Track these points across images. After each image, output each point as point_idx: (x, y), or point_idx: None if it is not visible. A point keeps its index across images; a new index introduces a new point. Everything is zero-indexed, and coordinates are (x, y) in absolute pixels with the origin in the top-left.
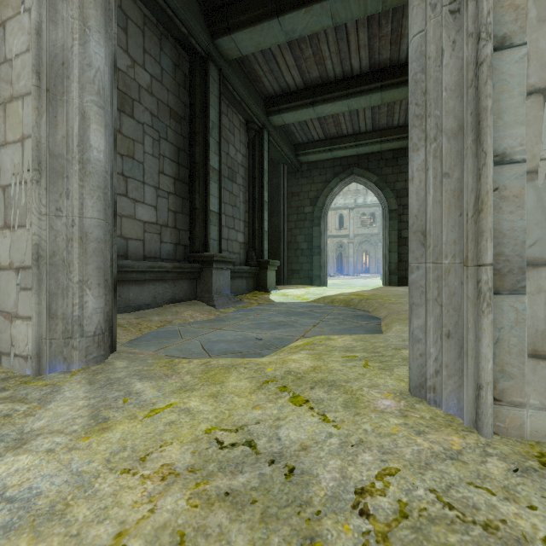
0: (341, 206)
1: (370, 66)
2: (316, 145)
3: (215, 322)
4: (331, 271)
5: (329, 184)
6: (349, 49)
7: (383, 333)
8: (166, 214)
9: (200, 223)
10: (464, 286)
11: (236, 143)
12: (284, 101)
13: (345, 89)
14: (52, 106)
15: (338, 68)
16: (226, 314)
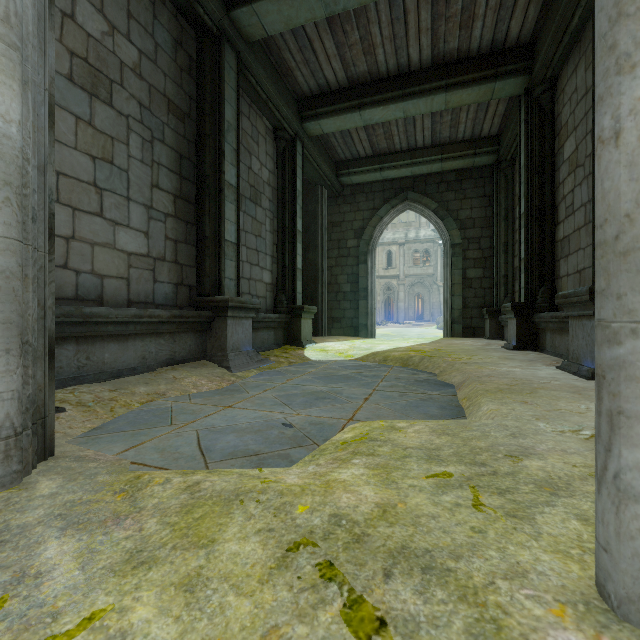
0: (390, 241)
1: (433, 58)
2: (363, 163)
3: (227, 394)
4: (378, 318)
5: (378, 212)
6: (407, 34)
7: (466, 413)
8: (163, 243)
9: (210, 256)
10: None
11: (261, 155)
12: (323, 104)
13: (400, 88)
14: None
15: (392, 60)
16: (245, 380)
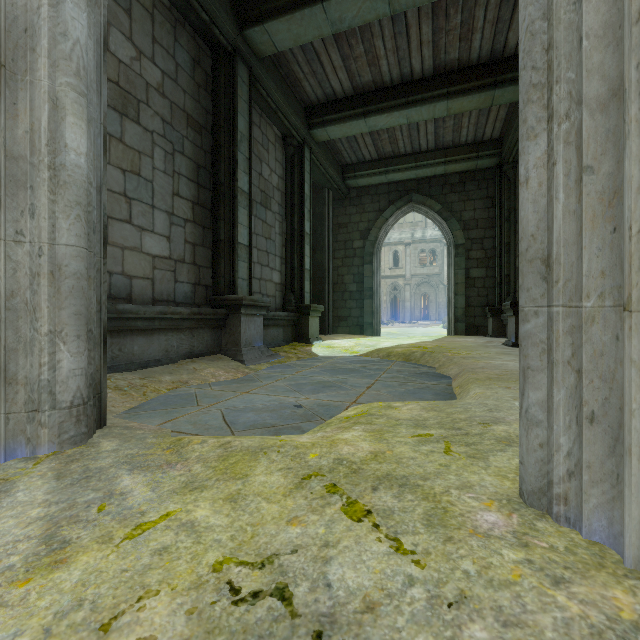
0: (396, 241)
1: (434, 68)
2: (368, 166)
3: (243, 383)
4: (384, 318)
5: (383, 214)
6: (409, 47)
7: (457, 398)
8: (182, 247)
9: (225, 258)
10: (625, 342)
11: (271, 162)
12: (329, 112)
13: (403, 96)
14: (9, 88)
15: (395, 70)
16: (257, 372)
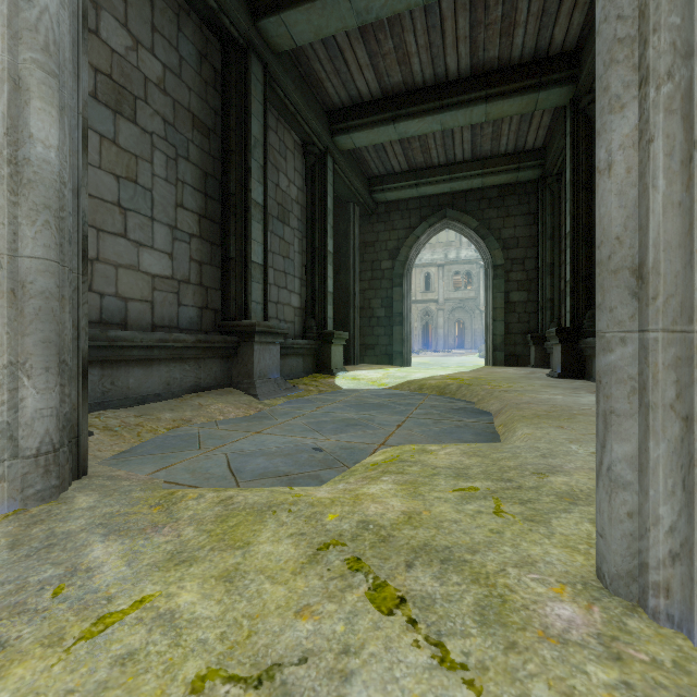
0: (428, 262)
1: (472, 67)
2: (398, 178)
3: (255, 421)
4: (415, 346)
5: (414, 231)
6: (443, 43)
7: (501, 439)
8: (187, 265)
9: (236, 278)
10: None
11: (289, 172)
12: (355, 116)
13: (437, 99)
14: None
15: (428, 70)
16: (272, 407)
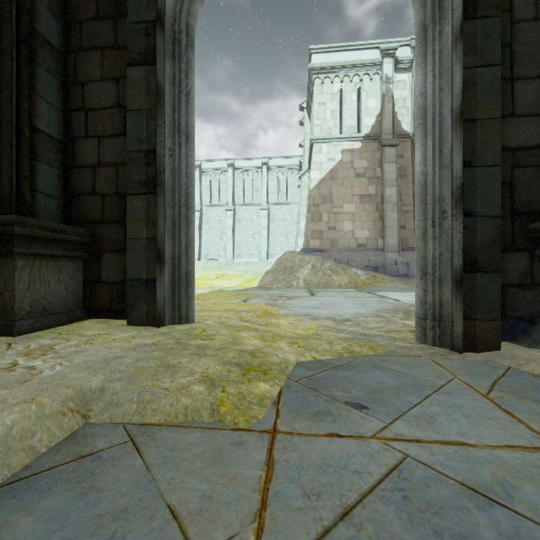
0: None
1: None
2: None
3: None
4: None
5: None
6: None
7: None
8: None
9: None
10: None
11: None
12: None
13: None
14: None
15: None
16: None
